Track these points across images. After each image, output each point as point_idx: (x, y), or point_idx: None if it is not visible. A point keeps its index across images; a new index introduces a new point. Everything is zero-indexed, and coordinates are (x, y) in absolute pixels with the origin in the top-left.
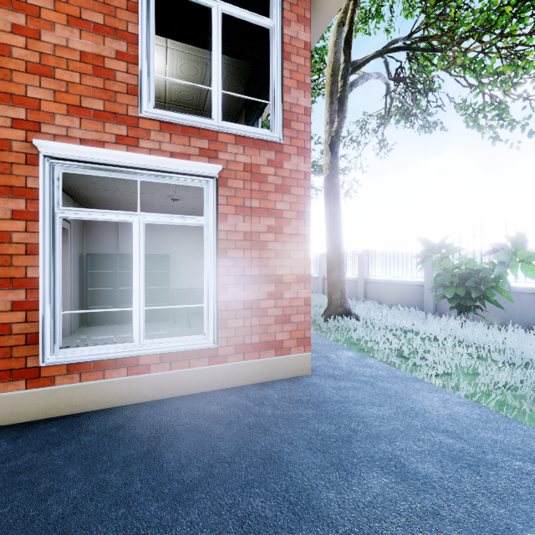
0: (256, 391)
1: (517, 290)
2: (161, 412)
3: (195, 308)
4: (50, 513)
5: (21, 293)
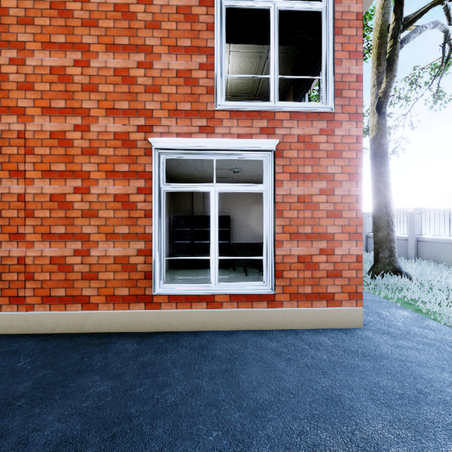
0: (309, 336)
1: None
2: (232, 340)
3: (249, 260)
4: (167, 399)
5: (142, 244)
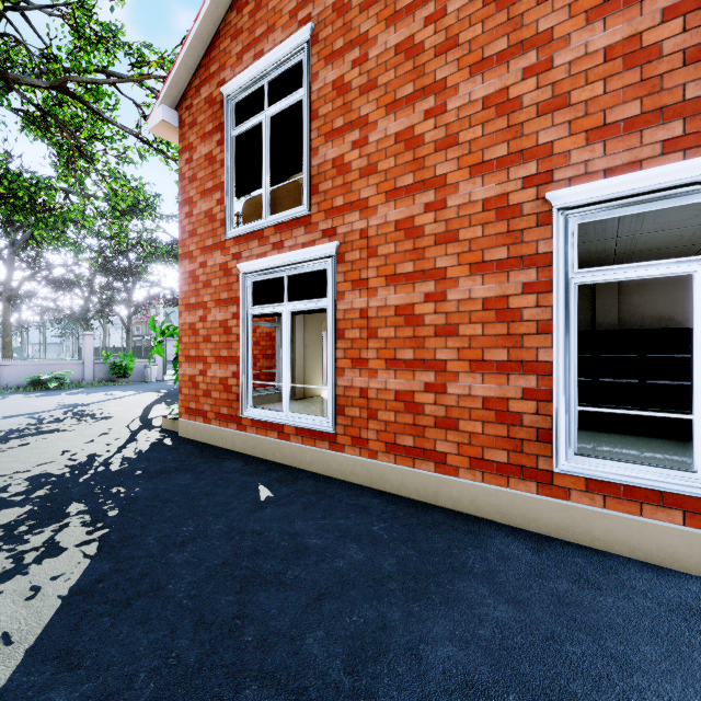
0: None
1: None
2: None
3: None
4: None
5: (531, 380)
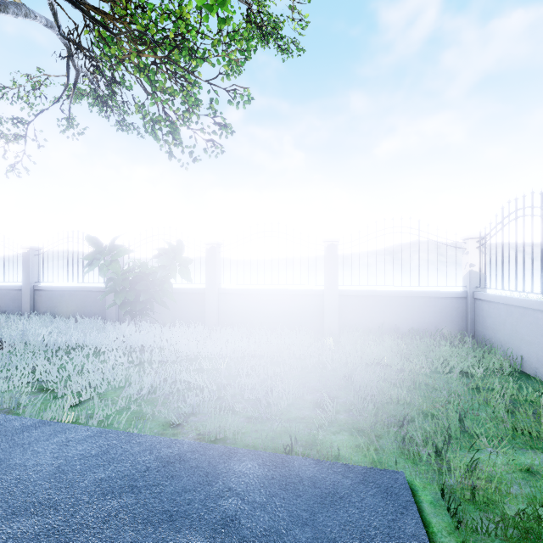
0: None
1: (183, 291)
2: None
3: None
4: None
5: None
